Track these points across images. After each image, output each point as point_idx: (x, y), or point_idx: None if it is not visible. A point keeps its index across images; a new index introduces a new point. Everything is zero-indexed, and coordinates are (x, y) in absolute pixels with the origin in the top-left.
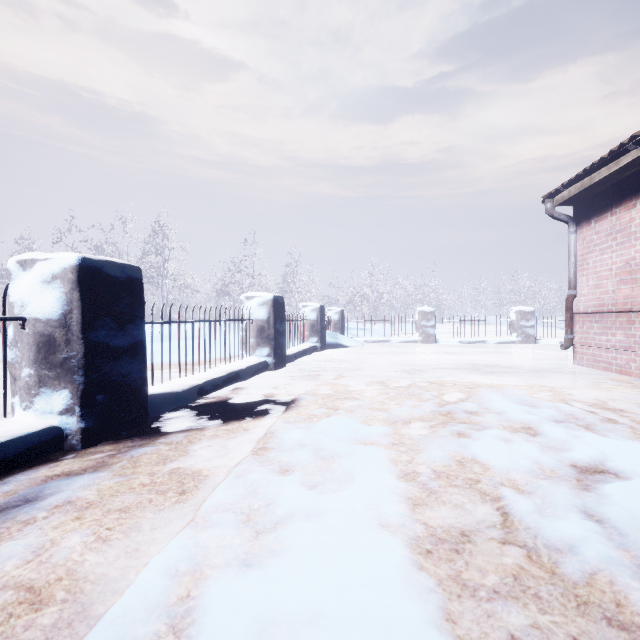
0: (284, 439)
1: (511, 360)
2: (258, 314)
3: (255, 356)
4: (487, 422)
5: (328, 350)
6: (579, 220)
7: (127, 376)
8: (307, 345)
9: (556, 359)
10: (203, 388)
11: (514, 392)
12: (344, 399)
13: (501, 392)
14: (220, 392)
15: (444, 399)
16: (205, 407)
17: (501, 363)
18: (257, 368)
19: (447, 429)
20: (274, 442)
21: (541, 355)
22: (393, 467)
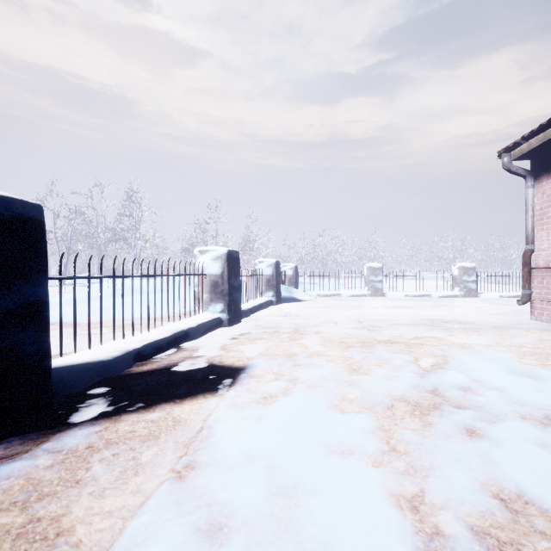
0: (224, 445)
1: (464, 314)
2: (212, 269)
3: (208, 312)
4: (494, 407)
5: (283, 304)
6: (538, 174)
7: (12, 350)
8: (263, 299)
9: (507, 313)
10: (142, 352)
11: (496, 356)
12: (304, 366)
13: (481, 356)
14: (163, 355)
15: (419, 366)
16: (137, 379)
17: (456, 318)
18: (209, 325)
19: (448, 422)
20: (209, 451)
21: (489, 309)
22: (400, 522)
